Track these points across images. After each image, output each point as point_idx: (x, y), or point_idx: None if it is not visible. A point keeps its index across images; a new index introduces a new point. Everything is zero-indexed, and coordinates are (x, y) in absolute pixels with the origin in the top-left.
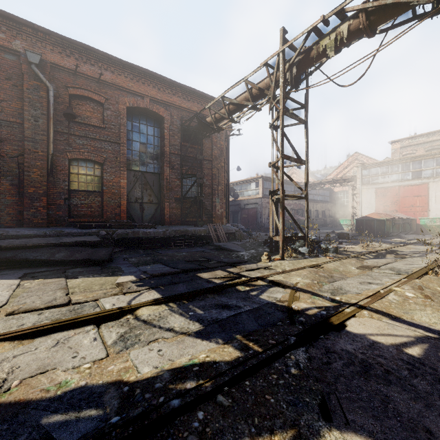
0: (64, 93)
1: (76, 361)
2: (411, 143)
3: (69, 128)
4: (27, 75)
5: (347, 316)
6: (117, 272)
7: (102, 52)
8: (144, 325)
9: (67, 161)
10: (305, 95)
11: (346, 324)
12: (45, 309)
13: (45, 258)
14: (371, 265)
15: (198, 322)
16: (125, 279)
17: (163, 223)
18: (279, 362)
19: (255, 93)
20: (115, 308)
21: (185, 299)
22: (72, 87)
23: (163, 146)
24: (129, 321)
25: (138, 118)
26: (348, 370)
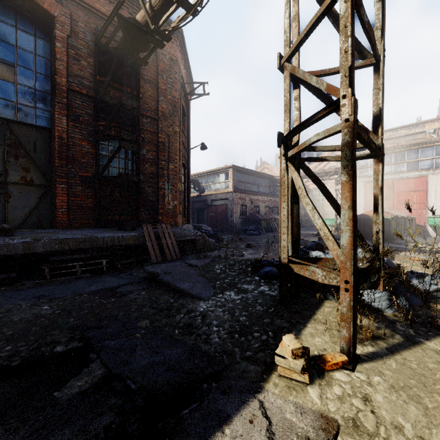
0: None
1: None
2: (392, 135)
3: None
4: None
5: None
6: None
7: None
8: None
9: None
10: None
11: None
12: None
13: None
14: None
15: None
16: None
17: (54, 223)
18: None
19: None
20: None
21: None
22: None
23: (53, 74)
24: None
25: None
26: None
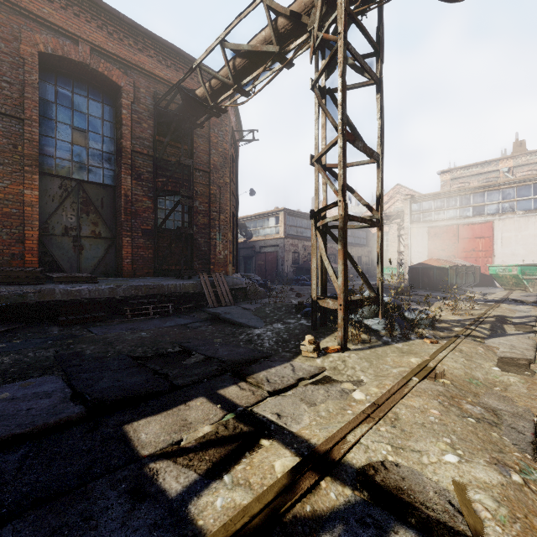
0: None
1: None
2: (463, 174)
3: None
4: None
5: None
6: None
7: None
8: None
9: None
10: (378, 30)
11: None
12: None
13: None
14: (518, 357)
15: None
16: None
17: (120, 272)
18: None
19: (283, 28)
20: None
21: None
22: None
23: (119, 138)
24: None
25: (69, 82)
26: None
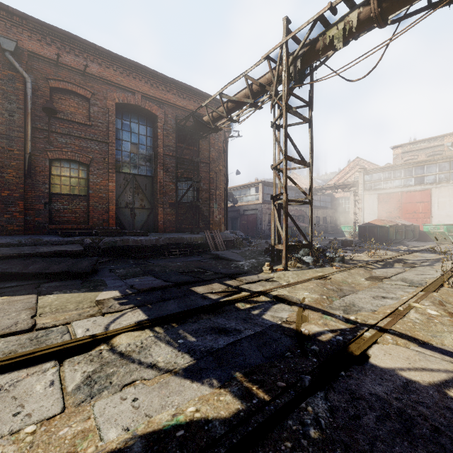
0: (45, 85)
1: (17, 422)
2: (413, 148)
3: (49, 124)
4: (1, 63)
5: (368, 343)
6: (100, 286)
7: (88, 42)
8: (120, 360)
9: (48, 162)
10: (309, 92)
11: (369, 354)
12: (0, 337)
13: (15, 271)
14: (381, 276)
15: (188, 353)
16: (107, 295)
17: (156, 230)
18: (293, 418)
19: (255, 90)
20: (87, 336)
21: (175, 321)
22: (53, 79)
23: (156, 147)
24: (102, 354)
25: (129, 116)
26: (385, 429)
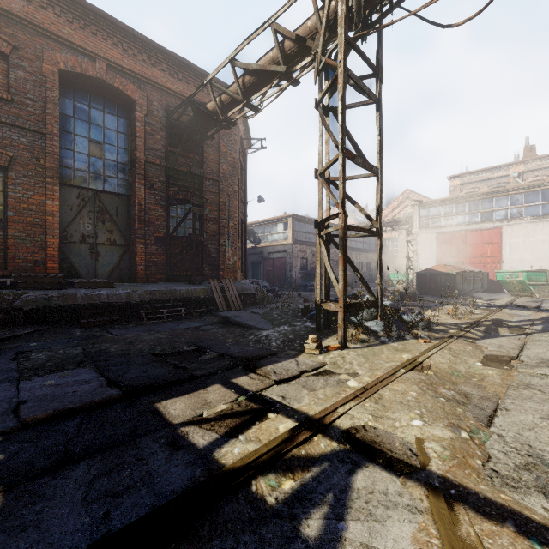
0: None
1: None
2: (473, 179)
3: None
4: None
5: None
6: None
7: None
8: None
9: None
10: (377, 53)
11: None
12: None
13: None
14: (502, 355)
15: None
16: None
17: (133, 278)
18: None
19: (289, 50)
20: None
21: None
22: None
23: (133, 150)
24: None
25: (87, 97)
26: None
